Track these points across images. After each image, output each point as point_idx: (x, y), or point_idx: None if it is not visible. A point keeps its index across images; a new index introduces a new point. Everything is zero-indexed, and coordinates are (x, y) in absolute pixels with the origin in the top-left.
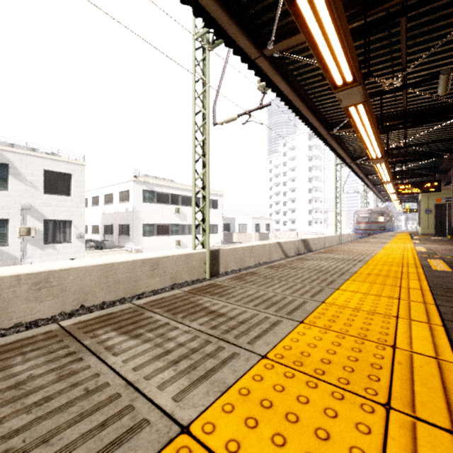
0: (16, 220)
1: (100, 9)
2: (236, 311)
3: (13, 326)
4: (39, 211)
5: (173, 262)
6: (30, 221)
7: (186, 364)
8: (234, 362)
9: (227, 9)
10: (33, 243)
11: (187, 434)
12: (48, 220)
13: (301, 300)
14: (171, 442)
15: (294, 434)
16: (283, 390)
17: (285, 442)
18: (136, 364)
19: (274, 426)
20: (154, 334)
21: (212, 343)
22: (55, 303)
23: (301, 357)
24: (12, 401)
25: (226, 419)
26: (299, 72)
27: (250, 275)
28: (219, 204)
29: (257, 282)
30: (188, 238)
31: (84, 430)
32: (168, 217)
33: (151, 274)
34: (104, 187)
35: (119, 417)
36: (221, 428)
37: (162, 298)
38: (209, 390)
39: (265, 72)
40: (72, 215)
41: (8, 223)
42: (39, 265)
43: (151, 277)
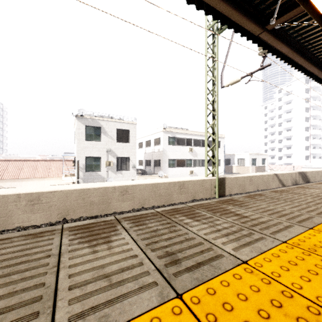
0: (104, 157)
1: (158, 35)
2: (255, 216)
3: (113, 213)
4: (114, 152)
5: (193, 185)
6: (110, 158)
7: (233, 237)
8: (263, 241)
9: (238, 7)
10: (111, 170)
11: (247, 264)
12: (118, 157)
13: (307, 215)
14: (239, 265)
15: (316, 279)
16: (303, 260)
17: (310, 281)
18: (204, 232)
19: (300, 273)
20: (207, 221)
21: (245, 230)
22: (130, 203)
23: (314, 247)
24: (156, 236)
25: (267, 264)
26: (299, 33)
27: (259, 196)
28: (221, 144)
29: (265, 201)
30: (198, 169)
31: (194, 252)
32: (185, 154)
33: (179, 192)
34: (145, 136)
35: (208, 251)
36: (266, 266)
37: (201, 204)
38: (252, 250)
39: (266, 42)
40: (130, 154)
41: (101, 159)
42: (121, 182)
43: (179, 193)
